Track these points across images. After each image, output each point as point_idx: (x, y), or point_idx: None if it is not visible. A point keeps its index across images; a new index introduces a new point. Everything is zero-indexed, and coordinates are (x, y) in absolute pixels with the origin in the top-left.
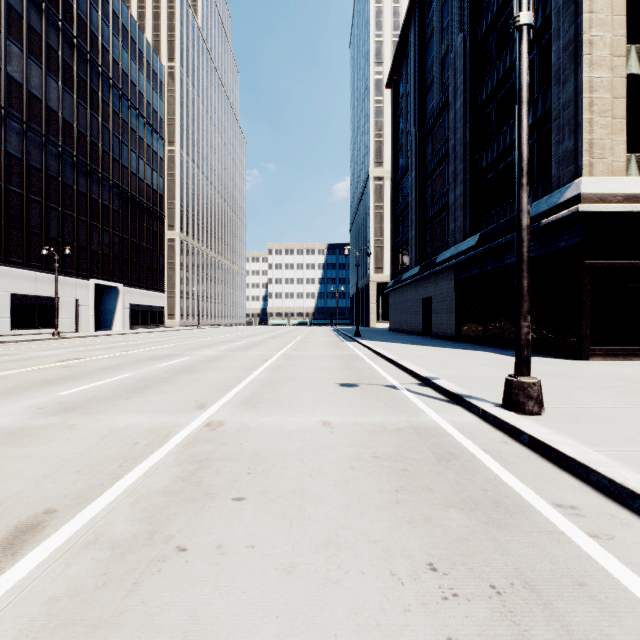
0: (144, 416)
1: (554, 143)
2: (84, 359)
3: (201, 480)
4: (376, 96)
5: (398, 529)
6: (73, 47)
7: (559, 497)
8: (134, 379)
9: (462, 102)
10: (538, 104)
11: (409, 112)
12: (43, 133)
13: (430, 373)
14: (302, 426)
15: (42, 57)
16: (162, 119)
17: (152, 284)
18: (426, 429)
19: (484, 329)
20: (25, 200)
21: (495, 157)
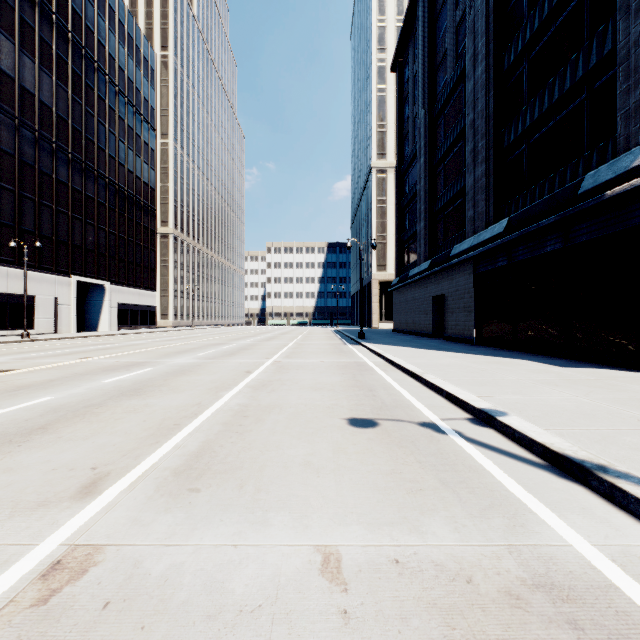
0: None
1: (620, 93)
2: (17, 370)
3: None
4: (379, 84)
5: None
6: (52, 24)
7: None
8: (42, 409)
9: (484, 68)
10: (591, 51)
11: (417, 93)
12: (16, 115)
13: (483, 401)
14: (272, 578)
15: (15, 32)
16: (154, 109)
17: (142, 282)
18: (581, 597)
19: (514, 331)
20: None
21: (528, 126)
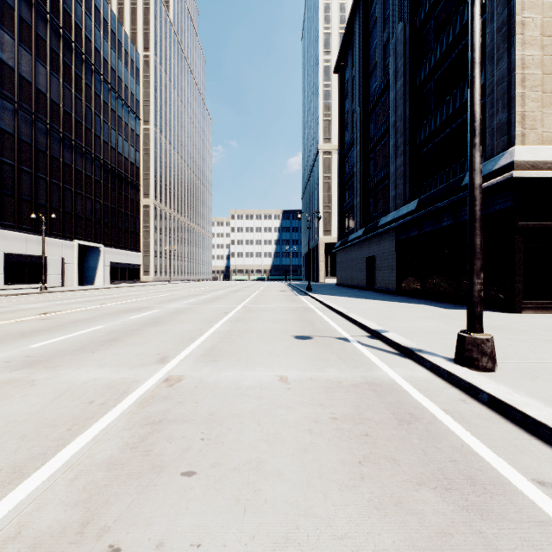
0: (105, 370)
1: (488, 116)
2: (63, 312)
3: (151, 448)
4: (325, 81)
5: (367, 518)
6: (59, 37)
7: (538, 471)
8: (104, 331)
9: (402, 83)
10: None
11: (354, 93)
12: (33, 112)
13: (378, 326)
14: (259, 382)
15: (32, 45)
16: (138, 101)
17: (129, 245)
18: (382, 385)
19: (422, 284)
20: (16, 170)
21: (432, 131)
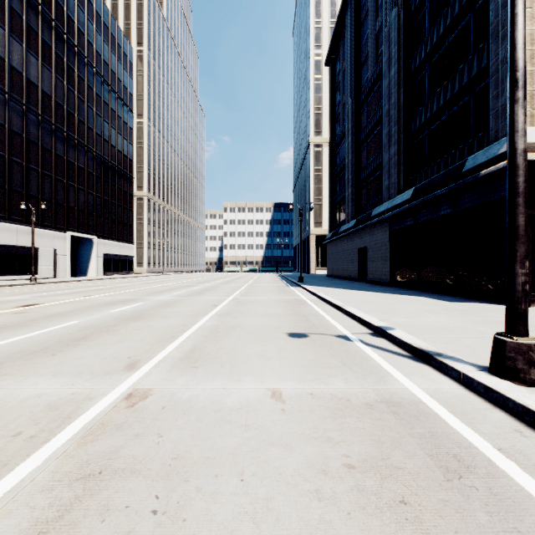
0: (57, 381)
1: (492, 98)
2: (42, 304)
3: (68, 534)
4: (316, 75)
5: None
6: (51, 28)
7: None
8: (77, 327)
9: (396, 70)
10: (473, 63)
11: (346, 85)
12: (24, 103)
13: (381, 322)
14: (245, 399)
15: (23, 36)
16: (131, 94)
17: (123, 236)
18: (403, 405)
19: (418, 275)
20: (7, 161)
21: (428, 117)
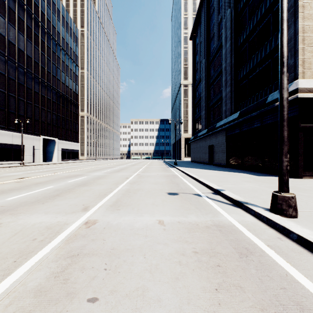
0: (48, 216)
1: None
2: (30, 177)
3: (68, 277)
4: (184, 45)
5: None
6: (32, 19)
7: None
8: (52, 190)
9: (230, 44)
10: (272, 42)
11: (201, 51)
12: (16, 62)
13: (218, 186)
14: (145, 224)
15: (15, 23)
16: (77, 56)
17: (72, 138)
18: (224, 227)
19: (242, 161)
20: (7, 95)
21: (248, 71)
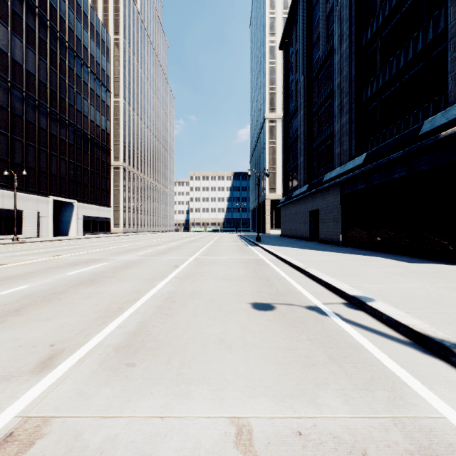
0: None
1: (451, 60)
2: (6, 265)
3: None
4: (270, 59)
5: None
6: (35, 15)
7: None
8: (19, 295)
9: (348, 45)
10: (429, 30)
11: (298, 64)
12: (9, 80)
13: (354, 289)
14: (193, 451)
15: (8, 20)
16: (109, 76)
17: (101, 201)
18: None
19: (370, 236)
20: None
21: (380, 86)
